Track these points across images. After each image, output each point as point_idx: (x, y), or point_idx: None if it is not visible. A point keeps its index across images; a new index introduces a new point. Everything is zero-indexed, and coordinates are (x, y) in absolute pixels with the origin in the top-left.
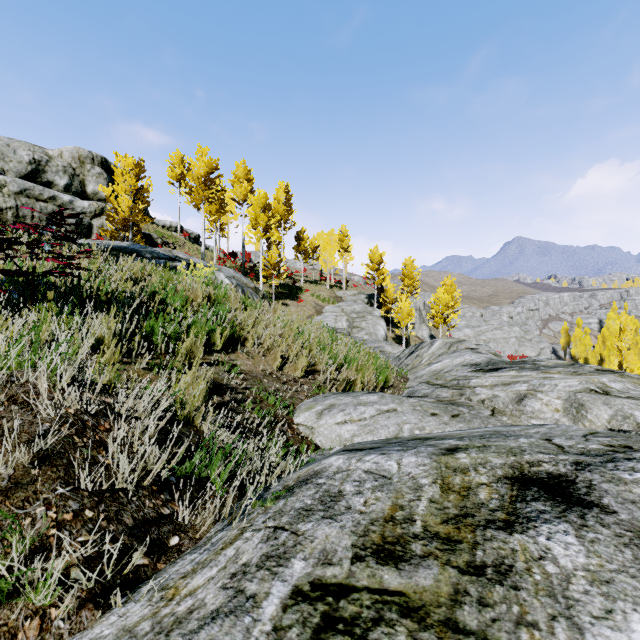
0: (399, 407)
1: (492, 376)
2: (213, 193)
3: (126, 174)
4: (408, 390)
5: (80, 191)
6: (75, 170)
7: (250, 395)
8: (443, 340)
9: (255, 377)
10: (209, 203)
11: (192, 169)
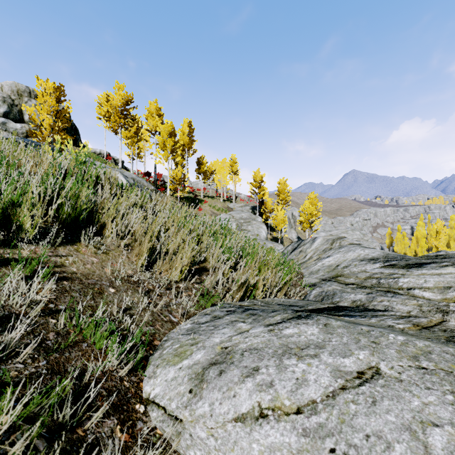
0: (381, 361)
1: (426, 274)
2: (129, 121)
3: (47, 96)
4: (317, 291)
5: (18, 118)
6: (14, 101)
7: (51, 330)
8: (324, 237)
9: (91, 285)
10: (127, 131)
11: (110, 100)
